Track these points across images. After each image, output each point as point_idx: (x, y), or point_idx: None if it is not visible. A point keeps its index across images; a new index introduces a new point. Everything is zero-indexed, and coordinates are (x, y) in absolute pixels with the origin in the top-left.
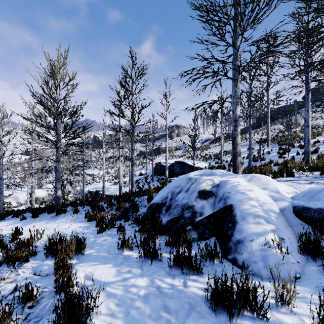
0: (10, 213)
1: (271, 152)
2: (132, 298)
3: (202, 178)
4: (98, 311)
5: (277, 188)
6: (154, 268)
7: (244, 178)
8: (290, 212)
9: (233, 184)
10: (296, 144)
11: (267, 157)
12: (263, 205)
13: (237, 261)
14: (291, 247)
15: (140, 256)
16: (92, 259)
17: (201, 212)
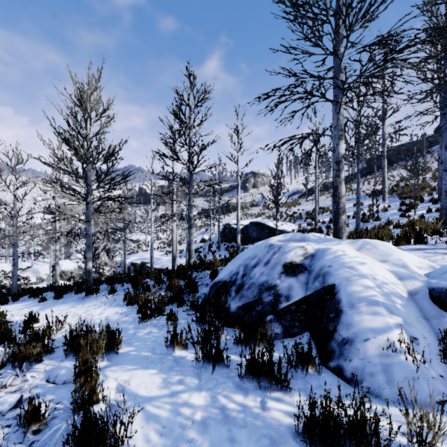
0: (27, 292)
1: (389, 209)
2: (184, 424)
3: (289, 246)
4: (132, 442)
5: (403, 260)
6: (217, 378)
7: (352, 246)
8: (425, 298)
9: (335, 253)
10: (426, 197)
11: (383, 216)
12: (382, 286)
13: (344, 371)
14: (430, 352)
15: (198, 359)
16: (129, 361)
17: (287, 296)
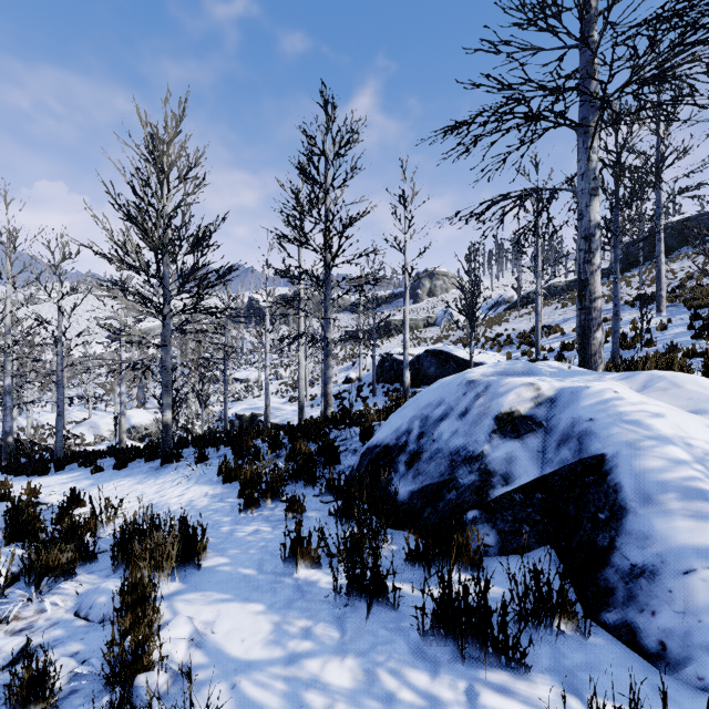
0: (77, 458)
1: (670, 326)
2: None
3: (506, 383)
4: None
5: None
6: (375, 629)
7: (626, 384)
8: None
9: (600, 396)
10: None
11: (660, 338)
12: (708, 459)
13: (639, 635)
14: None
15: (339, 589)
16: (217, 583)
17: (505, 474)
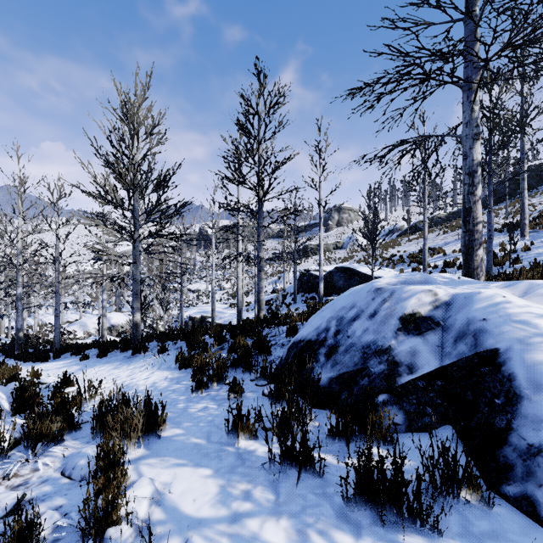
0: (70, 349)
1: (532, 248)
2: None
3: (408, 289)
4: None
5: None
6: (304, 494)
7: (509, 291)
8: None
9: (491, 300)
10: None
11: (525, 257)
12: None
13: (539, 507)
14: None
15: (273, 458)
16: (174, 450)
17: (410, 365)
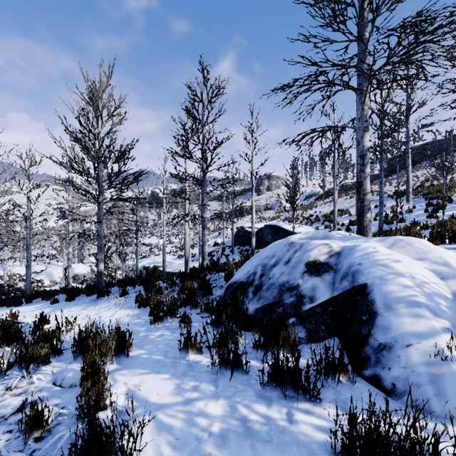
0: (40, 295)
1: (414, 210)
2: (200, 437)
3: (312, 243)
4: (142, 455)
5: (444, 258)
6: (235, 385)
7: (382, 244)
8: None
9: (365, 250)
10: (455, 197)
11: (408, 218)
12: (423, 285)
13: (382, 381)
14: None
15: (214, 363)
16: (140, 364)
17: (311, 297)
